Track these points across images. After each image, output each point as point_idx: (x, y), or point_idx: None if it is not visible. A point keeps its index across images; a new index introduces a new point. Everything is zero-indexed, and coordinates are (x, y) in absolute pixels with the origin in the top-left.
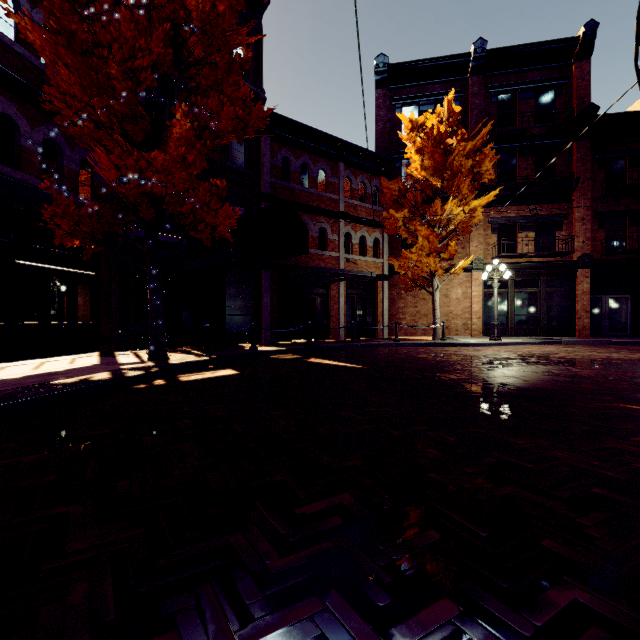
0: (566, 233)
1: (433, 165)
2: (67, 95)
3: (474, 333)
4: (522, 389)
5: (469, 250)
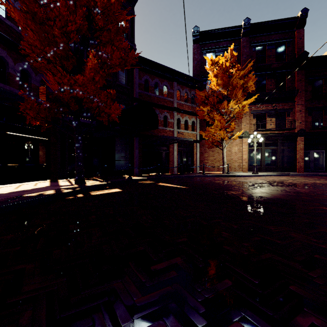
0: (291, 118)
1: (223, 83)
2: (32, 46)
3: (244, 170)
4: (271, 199)
5: (241, 127)
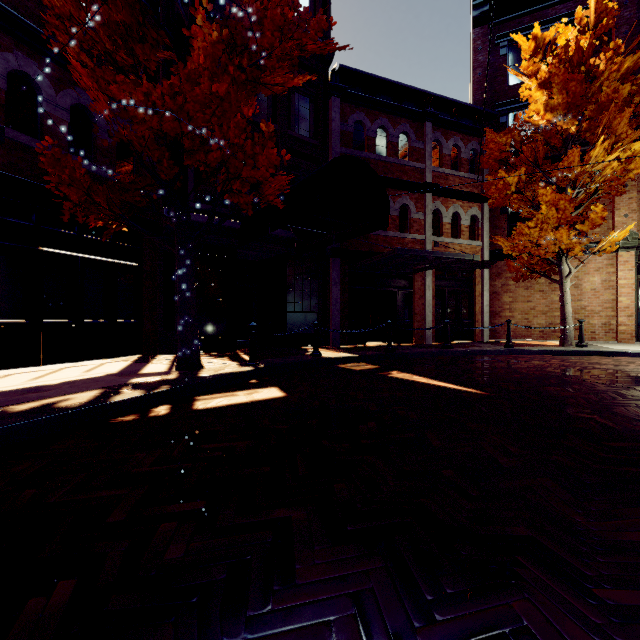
0: None
1: (566, 101)
2: (65, 18)
3: (622, 337)
4: None
5: (613, 222)
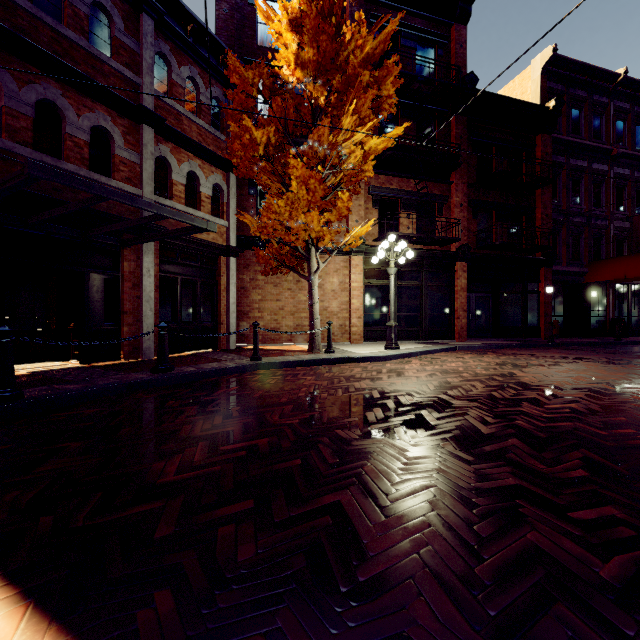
0: (445, 219)
1: (317, 58)
2: None
3: (354, 338)
4: None
5: (348, 225)
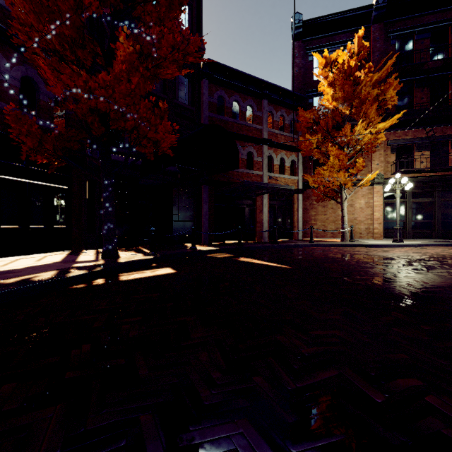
0: None
1: (343, 95)
2: (26, 26)
3: (375, 236)
4: None
5: (371, 167)
